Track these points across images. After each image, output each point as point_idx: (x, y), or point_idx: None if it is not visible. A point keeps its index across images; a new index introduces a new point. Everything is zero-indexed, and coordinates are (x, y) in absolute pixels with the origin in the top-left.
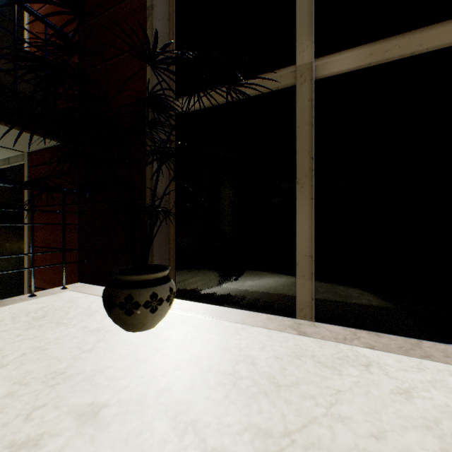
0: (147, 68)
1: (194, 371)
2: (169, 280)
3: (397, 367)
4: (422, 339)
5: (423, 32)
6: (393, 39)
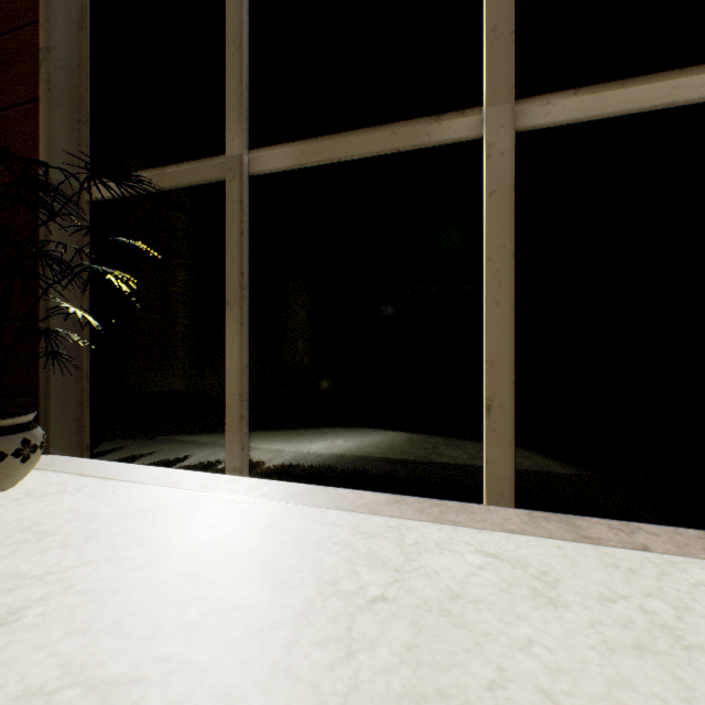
0: (42, 134)
1: (2, 533)
2: (26, 430)
3: (257, 513)
4: (351, 488)
5: (350, 136)
6: (324, 139)
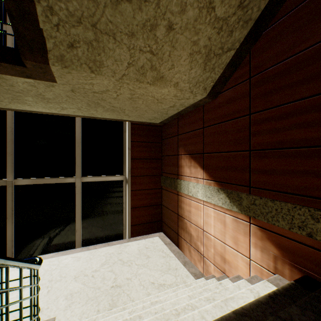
0: None
1: None
2: None
3: None
4: (46, 253)
5: (46, 179)
6: (39, 179)
